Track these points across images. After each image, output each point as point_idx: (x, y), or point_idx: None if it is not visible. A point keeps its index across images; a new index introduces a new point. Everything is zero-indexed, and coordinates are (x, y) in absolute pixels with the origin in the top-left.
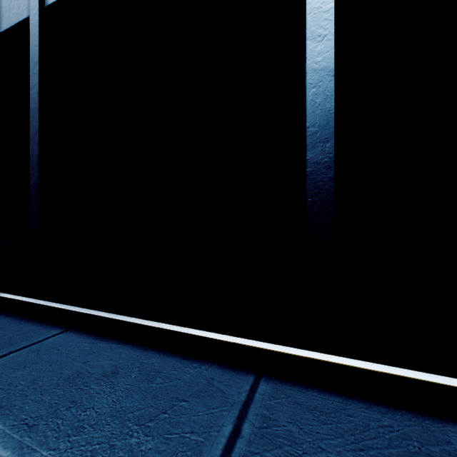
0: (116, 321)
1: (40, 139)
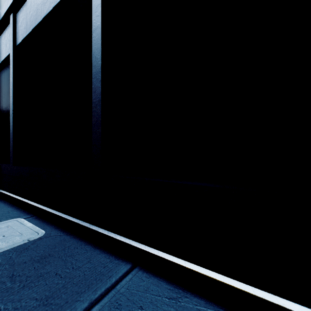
0: (199, 275)
1: (101, 77)
